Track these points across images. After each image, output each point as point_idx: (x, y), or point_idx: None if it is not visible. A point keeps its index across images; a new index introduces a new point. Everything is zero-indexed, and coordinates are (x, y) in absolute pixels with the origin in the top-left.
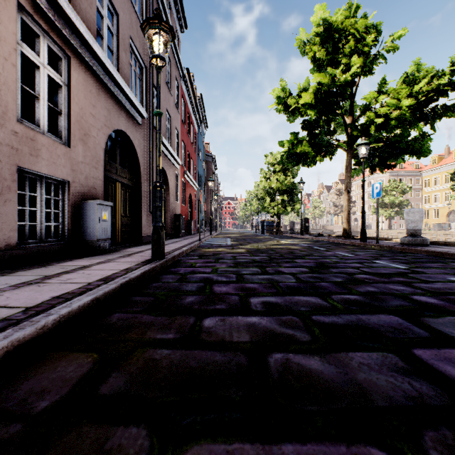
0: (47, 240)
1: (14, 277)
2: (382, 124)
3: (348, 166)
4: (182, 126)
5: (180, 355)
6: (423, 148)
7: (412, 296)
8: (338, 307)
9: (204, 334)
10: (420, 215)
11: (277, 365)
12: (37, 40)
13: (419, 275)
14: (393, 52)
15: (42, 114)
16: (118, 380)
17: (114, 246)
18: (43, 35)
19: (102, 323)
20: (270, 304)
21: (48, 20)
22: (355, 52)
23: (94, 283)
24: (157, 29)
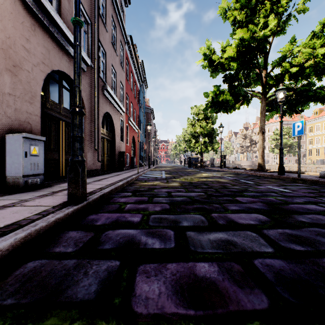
0: None
1: None
2: (295, 73)
3: (263, 111)
4: (126, 82)
5: None
6: None
7: None
8: None
9: None
10: None
11: None
12: None
13: None
14: (304, 13)
15: None
16: None
17: (57, 180)
18: None
19: None
20: None
21: None
22: (269, 15)
23: None
24: None
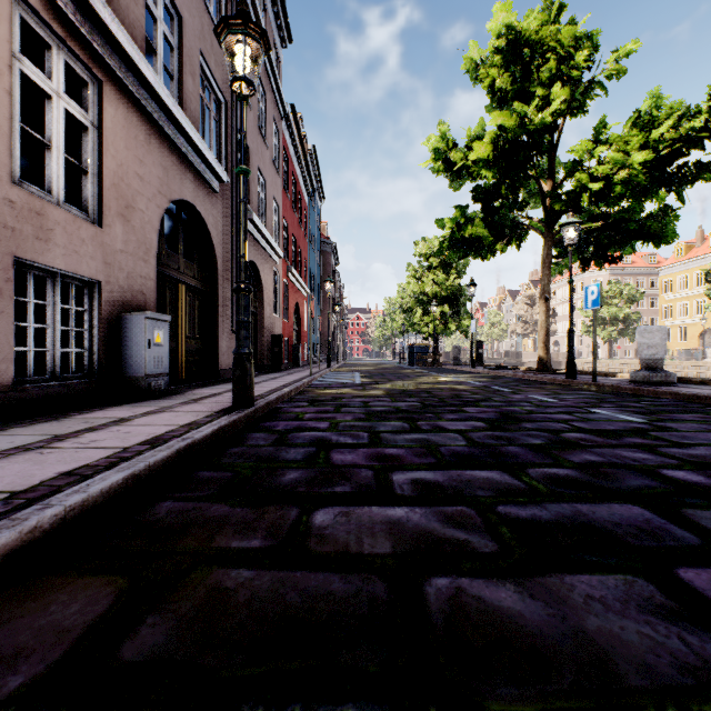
0: (65, 376)
1: (3, 438)
2: (600, 191)
3: (546, 258)
4: (284, 197)
5: (270, 581)
6: (665, 231)
7: (661, 471)
8: (540, 490)
9: (313, 540)
10: (662, 336)
11: (441, 600)
12: (47, 54)
13: (666, 434)
14: (618, 79)
15: (55, 172)
16: (156, 632)
17: (175, 385)
18: (58, 45)
19: (141, 520)
20: (426, 485)
21: (66, 21)
22: (558, 78)
23: (134, 448)
24: (241, 34)
